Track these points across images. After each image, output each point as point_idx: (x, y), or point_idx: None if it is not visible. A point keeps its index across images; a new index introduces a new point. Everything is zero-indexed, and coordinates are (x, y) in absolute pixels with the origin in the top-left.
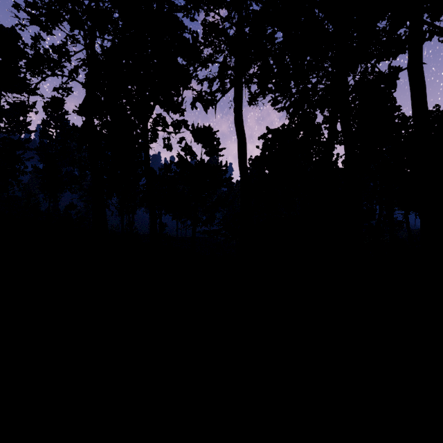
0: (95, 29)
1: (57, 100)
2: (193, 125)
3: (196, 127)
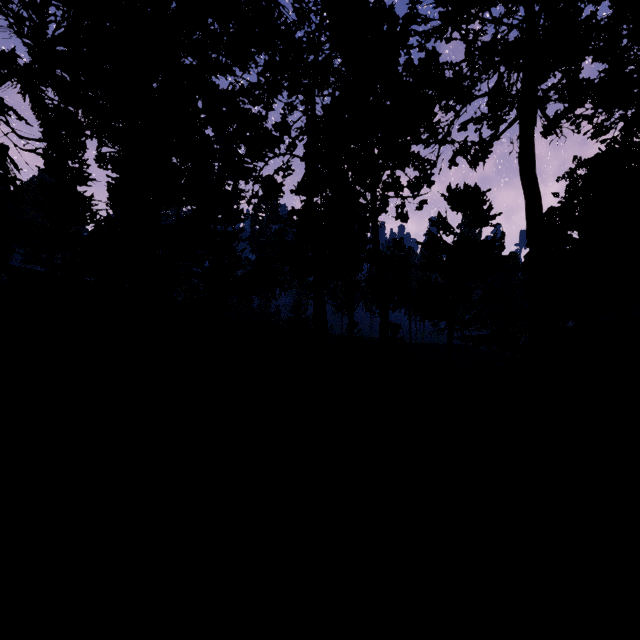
0: (315, 88)
1: (280, 184)
2: (449, 188)
3: (455, 189)
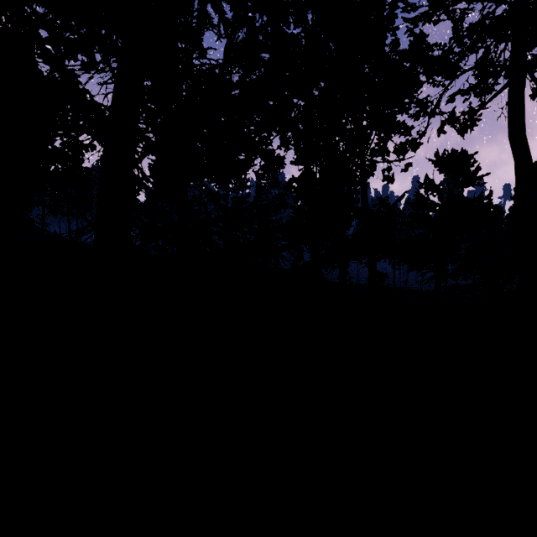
0: None
1: (282, 157)
2: (437, 153)
3: (442, 154)
